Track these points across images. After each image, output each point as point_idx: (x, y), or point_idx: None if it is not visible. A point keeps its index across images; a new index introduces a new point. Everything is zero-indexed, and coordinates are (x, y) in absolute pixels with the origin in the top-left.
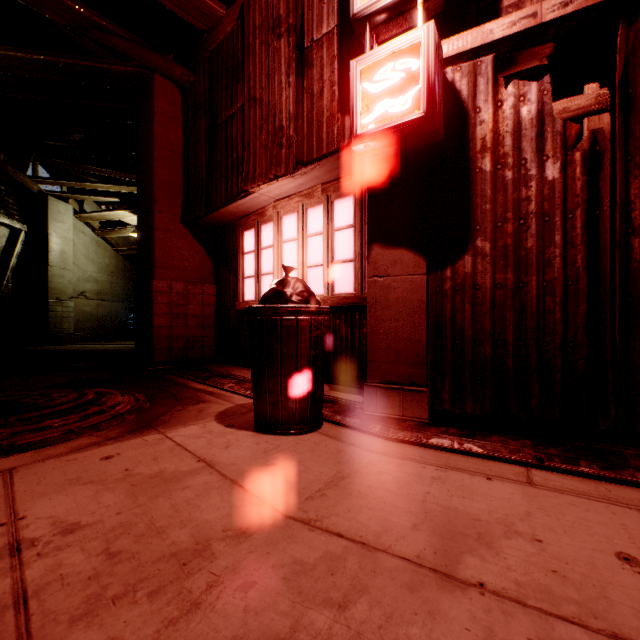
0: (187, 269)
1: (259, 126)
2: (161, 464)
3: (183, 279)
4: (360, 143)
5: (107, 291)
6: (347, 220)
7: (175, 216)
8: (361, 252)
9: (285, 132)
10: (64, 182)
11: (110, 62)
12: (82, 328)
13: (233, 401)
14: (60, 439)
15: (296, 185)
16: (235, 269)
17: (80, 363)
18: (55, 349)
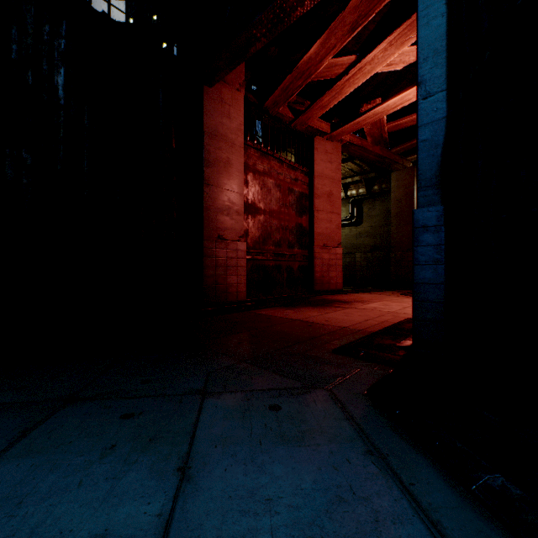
0: None
1: None
2: None
3: None
4: None
5: None
6: None
7: None
8: None
9: None
10: None
11: None
12: None
13: None
14: None
15: None
16: None
17: None
18: None
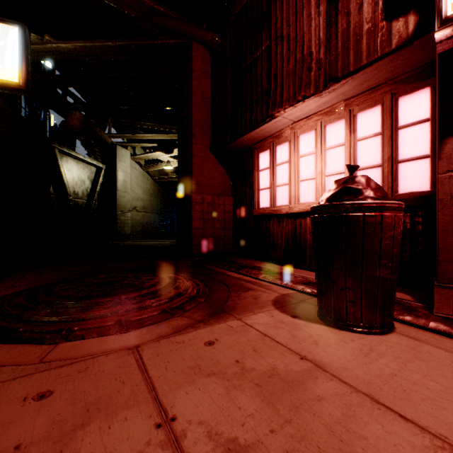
0: (213, 185)
1: (286, 58)
2: (266, 358)
3: (211, 193)
4: (450, 24)
5: (148, 206)
6: (373, 129)
7: (206, 146)
8: (391, 157)
9: (314, 57)
10: (126, 135)
11: (163, 38)
12: (134, 230)
13: (275, 290)
14: (160, 318)
15: (318, 104)
16: (251, 183)
17: (141, 253)
18: (122, 244)
